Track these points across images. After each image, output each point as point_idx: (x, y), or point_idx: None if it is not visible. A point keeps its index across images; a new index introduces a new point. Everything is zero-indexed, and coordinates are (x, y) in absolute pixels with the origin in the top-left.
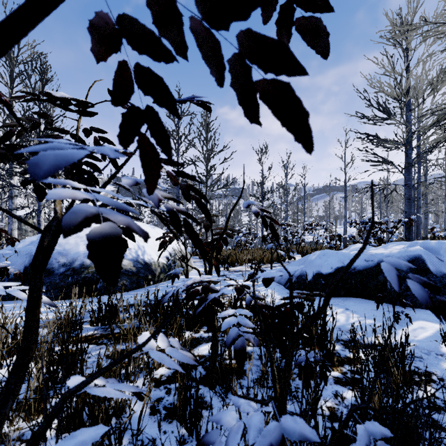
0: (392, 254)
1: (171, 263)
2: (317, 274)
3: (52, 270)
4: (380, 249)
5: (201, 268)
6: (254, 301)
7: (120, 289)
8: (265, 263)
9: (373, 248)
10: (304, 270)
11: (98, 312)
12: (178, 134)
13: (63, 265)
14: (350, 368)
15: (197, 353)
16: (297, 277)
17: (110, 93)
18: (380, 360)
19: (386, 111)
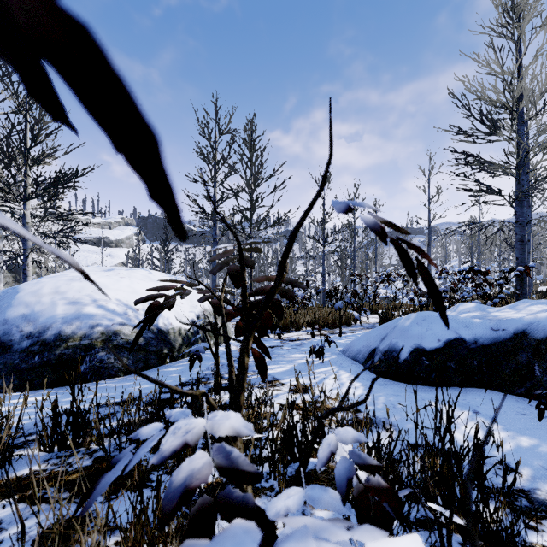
0: (539, 319)
1: (198, 330)
2: (416, 350)
3: (10, 343)
4: (508, 310)
5: None
6: None
7: (117, 372)
8: (331, 327)
9: (494, 309)
10: (394, 343)
11: (53, 427)
12: (215, 158)
13: (27, 336)
14: None
15: (221, 530)
16: (385, 352)
17: None
18: None
19: (491, 123)
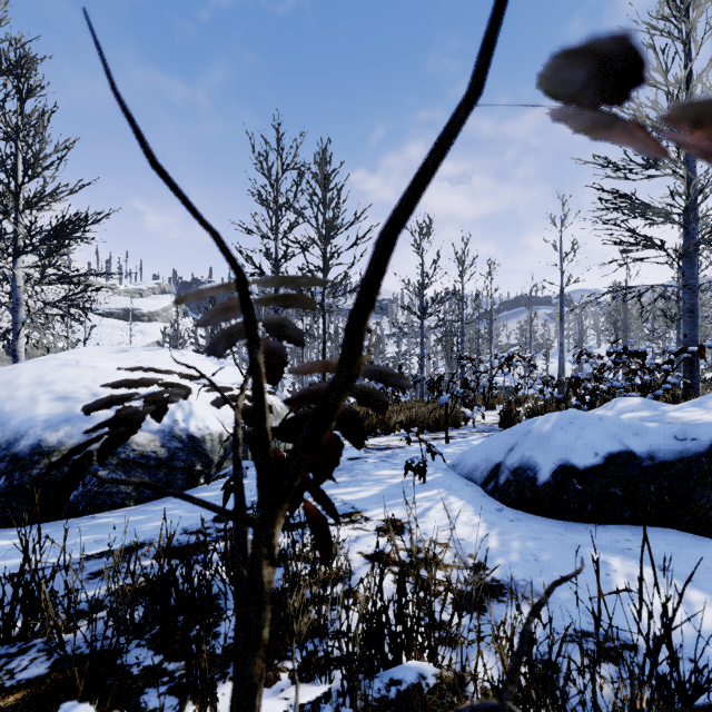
0: None
1: None
2: (563, 469)
3: None
4: (692, 409)
5: None
6: None
7: (124, 499)
8: (433, 429)
9: (670, 407)
10: (529, 457)
11: None
12: (277, 201)
13: None
14: None
15: None
16: (514, 470)
17: None
18: None
19: None
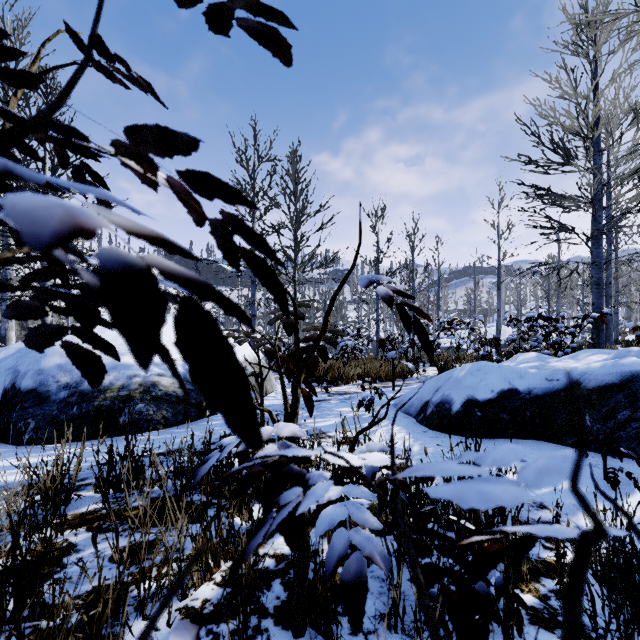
0: (592, 369)
1: None
2: (469, 402)
3: (47, 394)
4: (567, 360)
5: (287, 388)
6: (398, 522)
7: (156, 424)
8: (384, 380)
9: (554, 359)
10: (447, 394)
11: (109, 470)
12: (254, 189)
13: (64, 386)
14: (552, 585)
15: (273, 551)
16: (437, 404)
17: (76, 40)
18: (628, 588)
19: (564, 153)
